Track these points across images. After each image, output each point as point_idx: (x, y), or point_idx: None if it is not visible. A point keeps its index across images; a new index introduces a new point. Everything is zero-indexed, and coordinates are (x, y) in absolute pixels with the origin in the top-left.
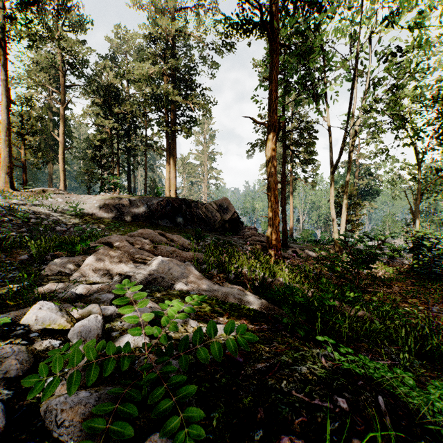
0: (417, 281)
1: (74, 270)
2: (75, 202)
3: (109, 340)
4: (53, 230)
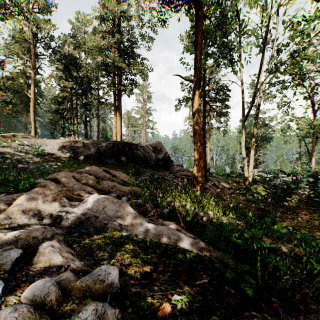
0: (316, 209)
1: (5, 210)
2: (38, 144)
3: None
4: (16, 167)
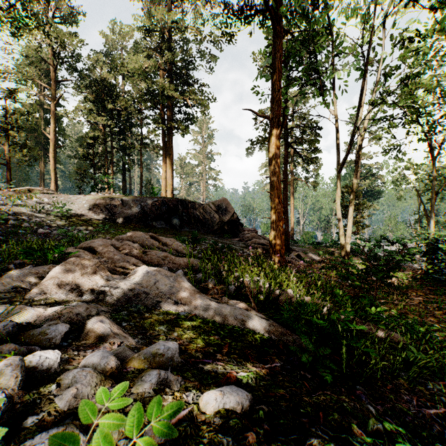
0: (434, 288)
1: (36, 285)
2: (62, 202)
3: (10, 444)
4: (35, 232)
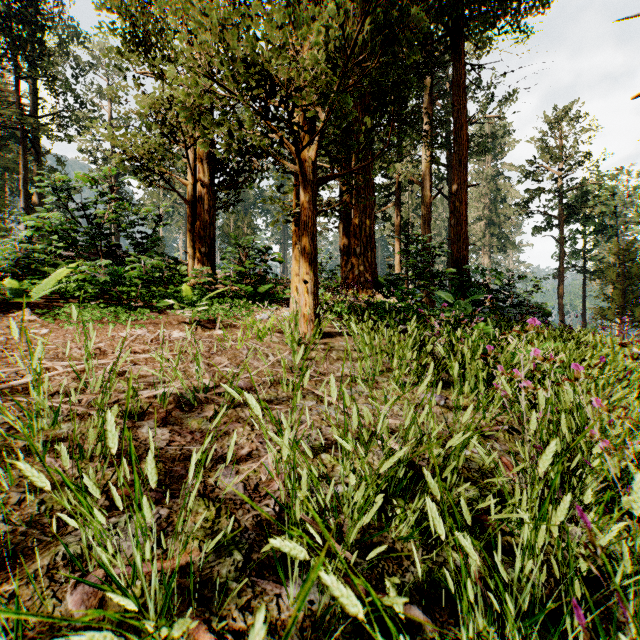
0: None
1: None
2: None
3: None
4: None
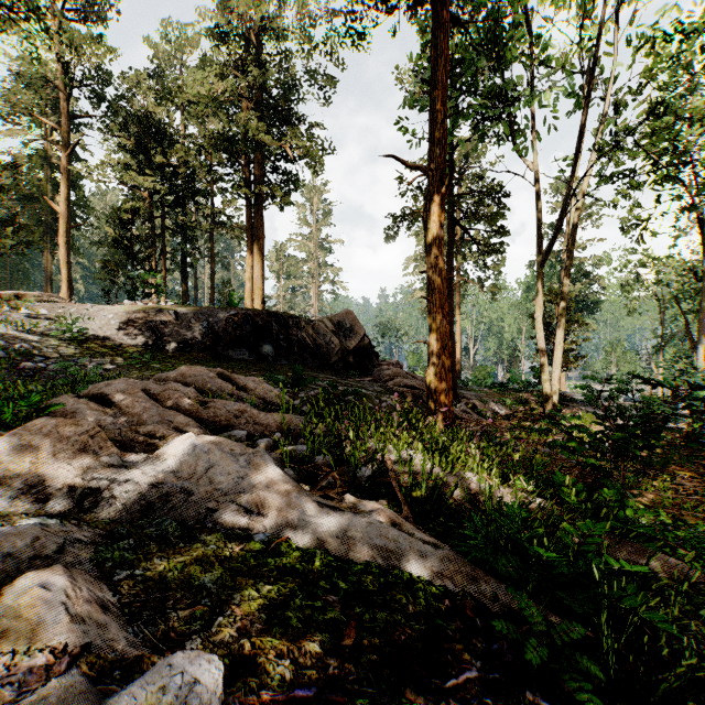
0: None
1: None
2: (73, 316)
3: None
4: (17, 367)
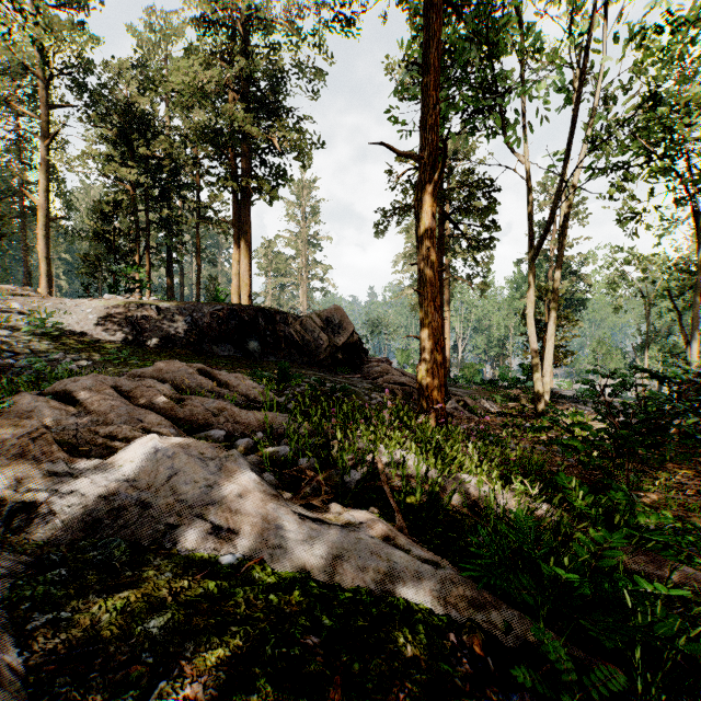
0: None
1: None
2: (49, 311)
3: None
4: None
